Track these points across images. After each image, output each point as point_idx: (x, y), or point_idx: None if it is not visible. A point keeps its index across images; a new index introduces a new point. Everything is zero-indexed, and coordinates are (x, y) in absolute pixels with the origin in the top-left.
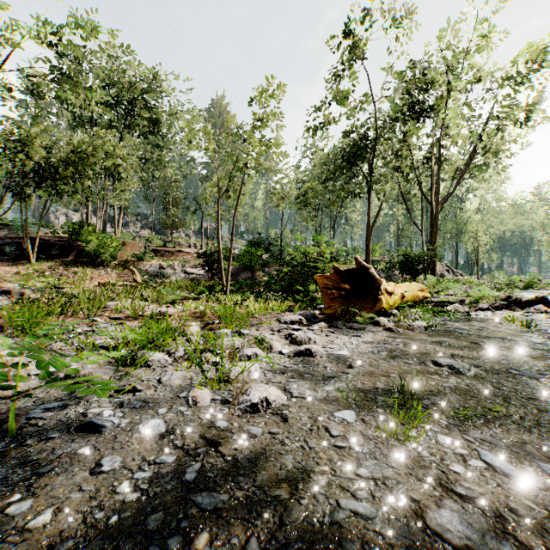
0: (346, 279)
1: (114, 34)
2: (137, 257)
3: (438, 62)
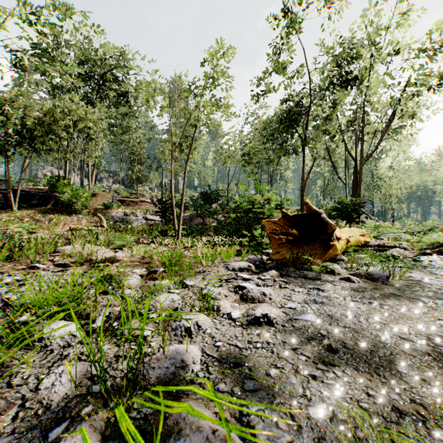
0: (294, 225)
1: (85, 15)
2: (106, 206)
3: (363, 38)
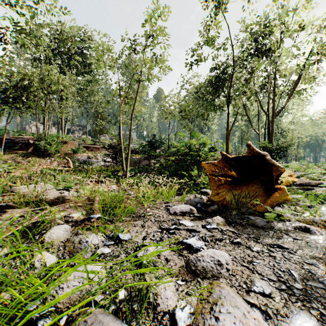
0: (233, 166)
1: (56, 1)
2: (73, 151)
3: (275, 19)
